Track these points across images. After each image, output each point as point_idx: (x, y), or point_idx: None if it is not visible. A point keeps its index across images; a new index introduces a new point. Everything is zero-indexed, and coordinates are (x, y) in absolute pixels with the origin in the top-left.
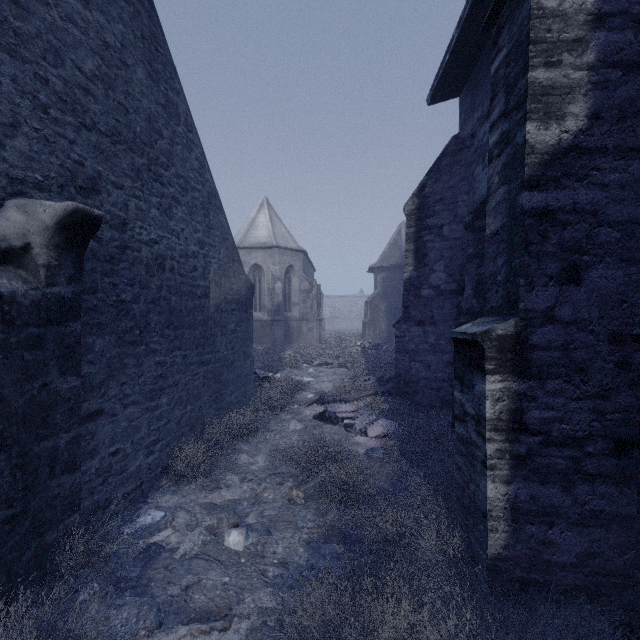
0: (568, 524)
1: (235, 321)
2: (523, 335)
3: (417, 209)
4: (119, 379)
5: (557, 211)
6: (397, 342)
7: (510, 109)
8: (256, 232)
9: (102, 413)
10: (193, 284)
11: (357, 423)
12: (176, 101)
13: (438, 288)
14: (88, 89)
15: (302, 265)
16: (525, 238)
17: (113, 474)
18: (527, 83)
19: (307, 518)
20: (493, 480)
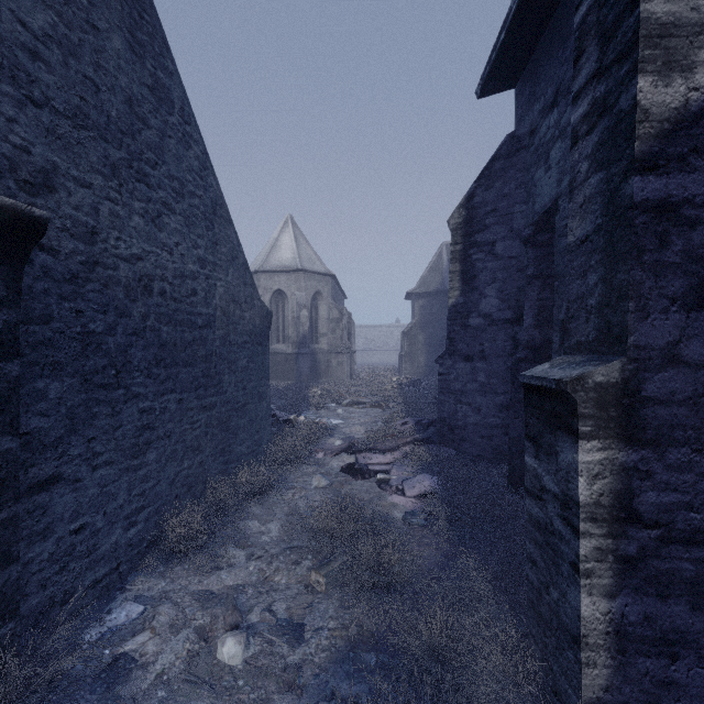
0: (699, 657)
1: (247, 356)
2: (633, 383)
3: (464, 222)
4: (85, 433)
5: (683, 204)
6: (440, 380)
7: (608, 64)
8: (279, 254)
9: (59, 479)
10: (192, 311)
11: (393, 478)
12: (168, 84)
13: (490, 316)
14: (37, 52)
15: (331, 291)
16: (636, 243)
17: (76, 557)
18: (638, 20)
19: (328, 614)
20: (589, 592)
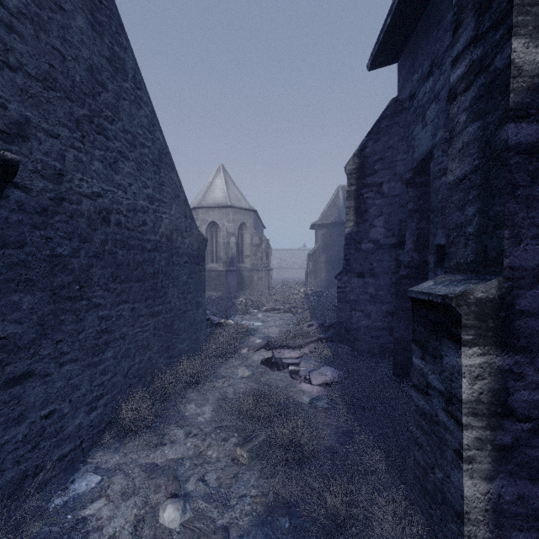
0: None
1: (187, 273)
2: (508, 298)
3: (358, 168)
4: (54, 337)
5: None
6: (339, 292)
7: (484, 31)
8: (213, 194)
9: (32, 375)
10: (142, 238)
11: (302, 370)
12: (123, 57)
13: (378, 242)
14: (12, 26)
15: (253, 222)
16: (511, 180)
17: (46, 437)
18: None
19: (250, 483)
20: (471, 475)
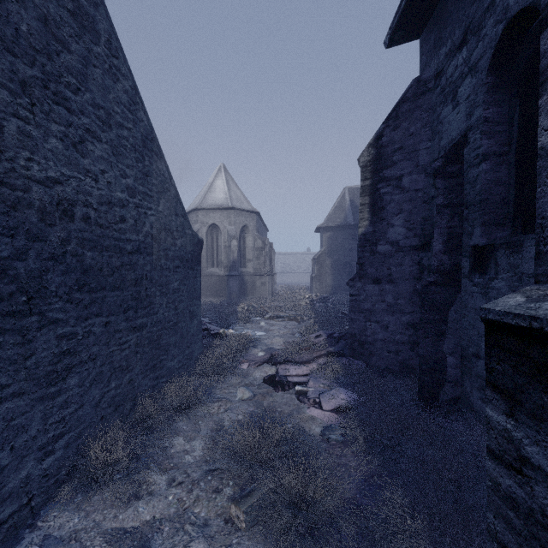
0: None
1: (179, 279)
2: None
3: (373, 160)
4: None
5: None
6: (351, 301)
7: None
8: (214, 195)
9: None
10: (120, 237)
11: (310, 390)
12: (93, 14)
13: (397, 244)
14: None
15: (256, 225)
16: None
17: None
18: None
19: None
20: None
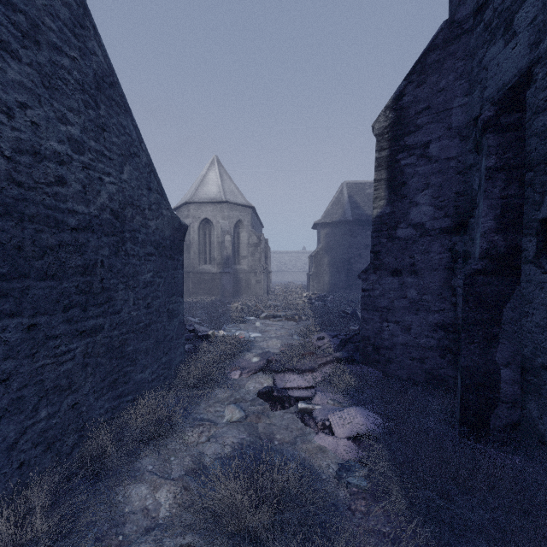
0: None
1: (153, 270)
2: None
3: (391, 125)
4: None
5: None
6: (364, 297)
7: None
8: (206, 188)
9: None
10: (56, 206)
11: (317, 409)
12: None
13: (422, 226)
14: None
15: (250, 220)
16: None
17: None
18: None
19: None
20: None
